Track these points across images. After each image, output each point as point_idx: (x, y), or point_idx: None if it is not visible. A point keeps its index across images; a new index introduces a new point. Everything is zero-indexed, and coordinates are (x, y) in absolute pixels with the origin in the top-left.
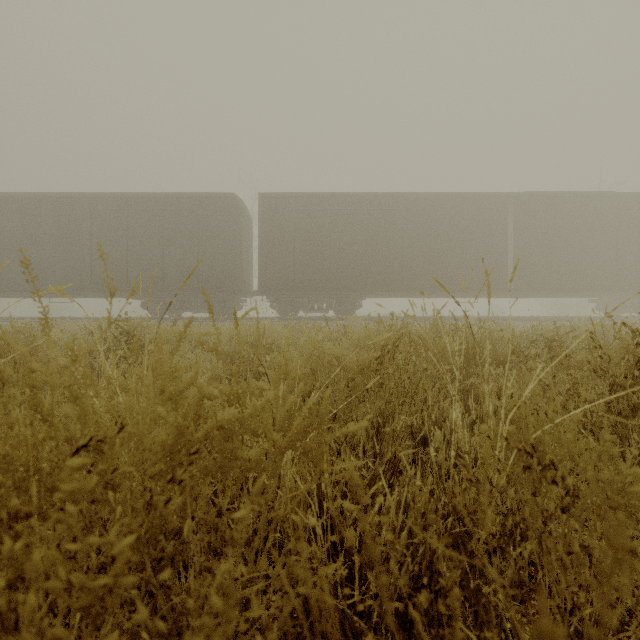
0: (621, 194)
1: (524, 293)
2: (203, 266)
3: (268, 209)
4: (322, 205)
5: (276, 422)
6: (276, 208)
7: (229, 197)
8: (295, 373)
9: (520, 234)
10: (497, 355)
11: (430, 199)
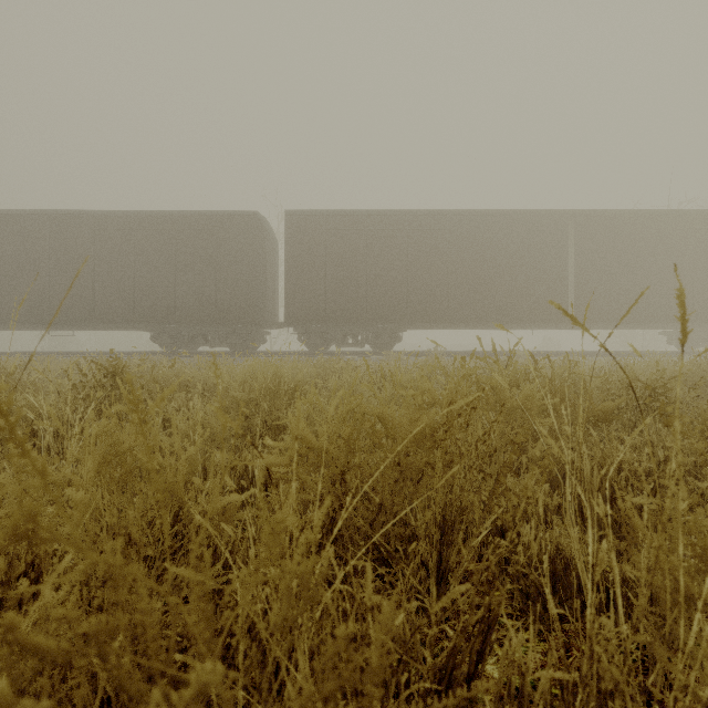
0: (698, 212)
1: (586, 324)
2: (221, 294)
3: (295, 229)
4: (357, 224)
5: (284, 551)
6: (304, 228)
7: (251, 215)
8: (320, 446)
9: (582, 257)
10: (594, 409)
11: (480, 217)
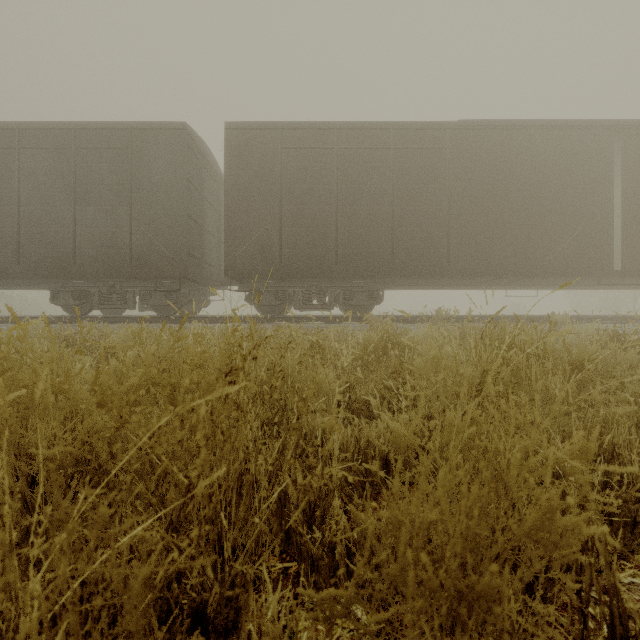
0: None
1: (623, 280)
2: (138, 236)
3: (239, 147)
4: (324, 141)
5: None
6: (252, 146)
7: (178, 129)
8: None
9: (633, 186)
10: None
11: (492, 132)
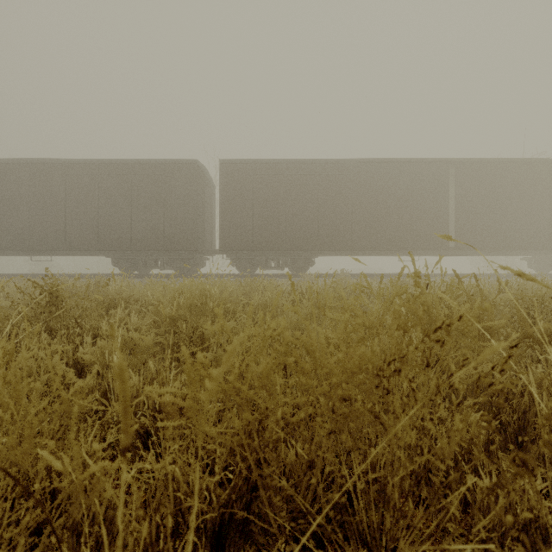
0: None
1: (463, 252)
2: (168, 227)
3: (228, 174)
4: (278, 170)
5: None
6: (236, 173)
7: (192, 163)
8: (228, 389)
9: (461, 197)
10: (527, 330)
11: (378, 165)
